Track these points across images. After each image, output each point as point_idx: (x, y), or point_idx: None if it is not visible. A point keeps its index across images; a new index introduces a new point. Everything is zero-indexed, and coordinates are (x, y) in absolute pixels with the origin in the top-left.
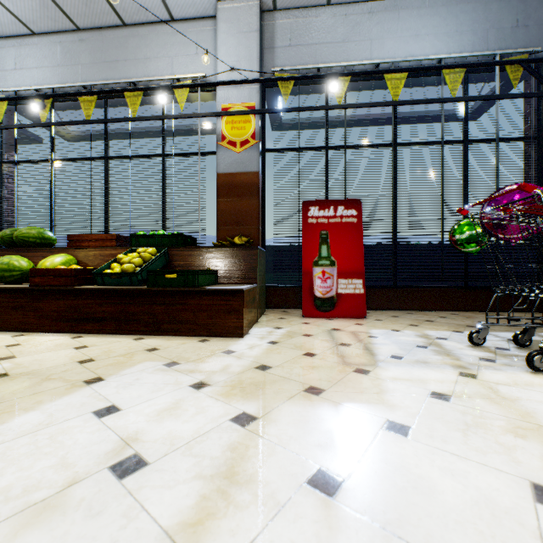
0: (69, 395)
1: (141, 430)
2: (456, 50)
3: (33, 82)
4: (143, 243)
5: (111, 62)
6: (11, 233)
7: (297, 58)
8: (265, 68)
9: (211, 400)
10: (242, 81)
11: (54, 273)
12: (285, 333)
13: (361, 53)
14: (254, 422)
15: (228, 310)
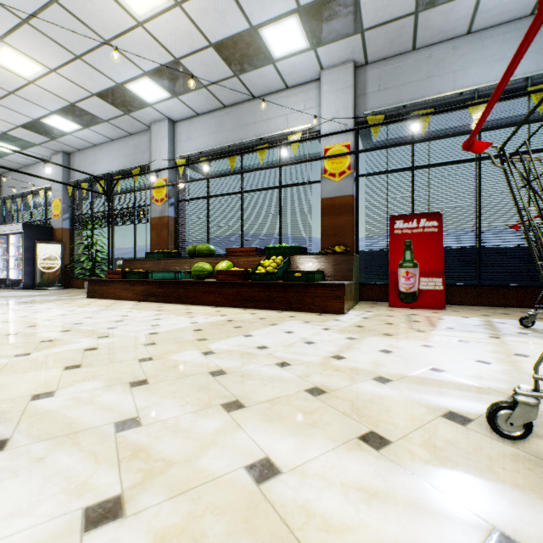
0: (268, 327)
1: (307, 337)
2: None
3: (197, 147)
4: (273, 252)
5: (245, 125)
6: (193, 248)
7: (385, 99)
8: (359, 111)
9: (334, 333)
10: (340, 132)
11: (230, 273)
12: (374, 314)
13: (444, 84)
14: (356, 339)
15: (334, 297)
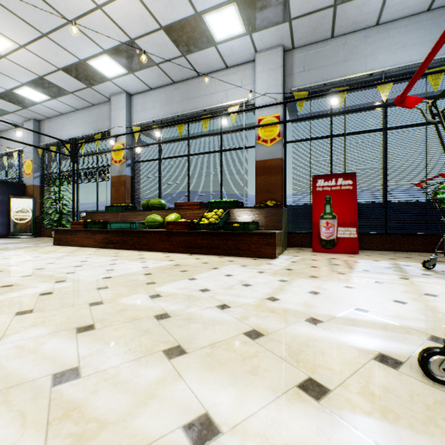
0: (210, 271)
1: (245, 280)
2: (439, 52)
3: (151, 116)
4: (215, 206)
5: (191, 99)
6: (146, 202)
7: (309, 78)
8: (287, 88)
9: (267, 276)
10: (272, 105)
11: (178, 223)
12: (300, 258)
13: (357, 67)
14: (287, 281)
15: (267, 244)
